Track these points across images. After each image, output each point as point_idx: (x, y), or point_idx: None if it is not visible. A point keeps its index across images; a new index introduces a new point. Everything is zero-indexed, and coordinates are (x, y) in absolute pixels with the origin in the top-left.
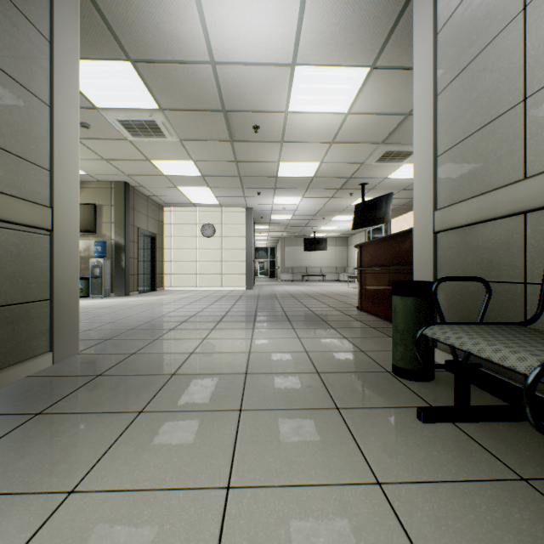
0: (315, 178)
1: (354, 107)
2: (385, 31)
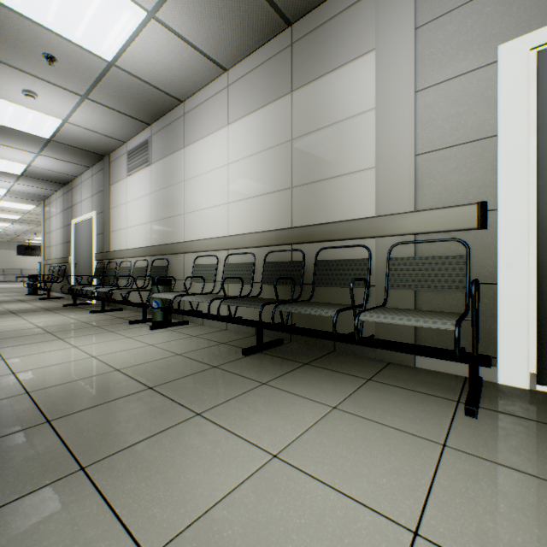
0: (21, 219)
1: (34, 210)
2: (38, 204)
